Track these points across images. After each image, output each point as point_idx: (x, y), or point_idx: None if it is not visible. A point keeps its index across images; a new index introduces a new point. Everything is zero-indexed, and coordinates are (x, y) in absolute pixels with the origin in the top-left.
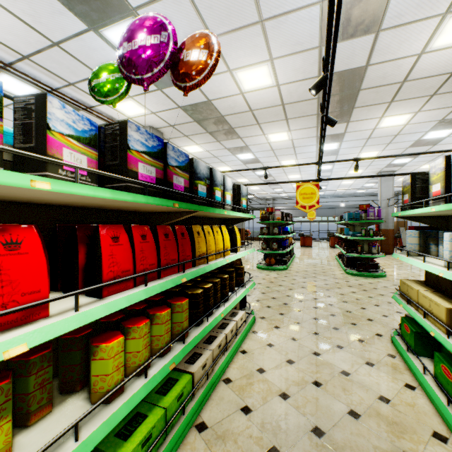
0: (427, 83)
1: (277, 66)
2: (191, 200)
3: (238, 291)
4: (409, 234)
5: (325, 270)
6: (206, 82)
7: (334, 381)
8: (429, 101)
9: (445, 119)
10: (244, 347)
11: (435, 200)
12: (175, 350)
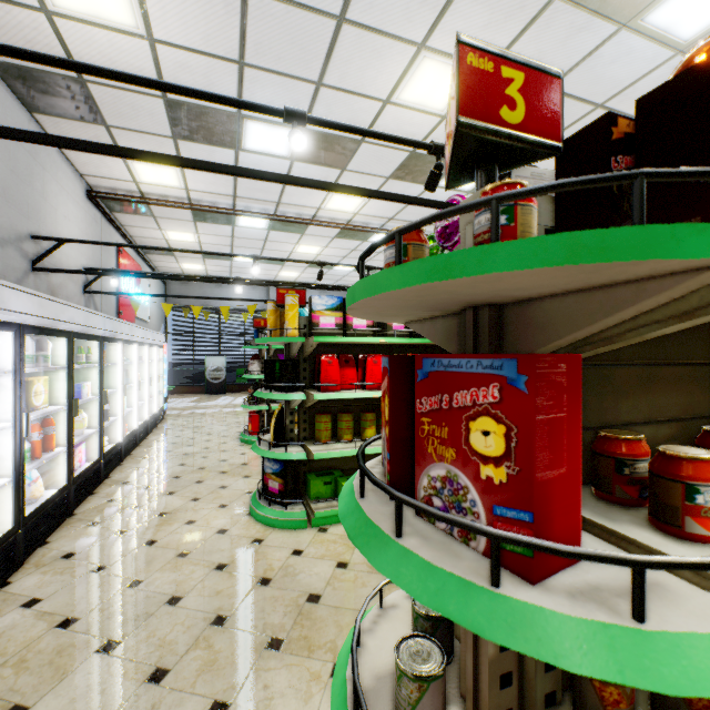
0: None
1: None
2: None
3: None
4: None
5: None
6: None
7: None
8: None
9: None
10: None
11: None
12: None
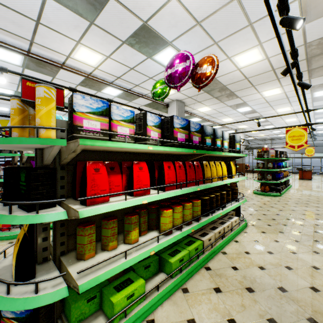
0: None
1: (266, 46)
2: (202, 148)
3: (233, 203)
4: None
5: (319, 199)
6: None
7: (303, 270)
8: None
9: None
10: (237, 239)
11: None
12: (194, 224)
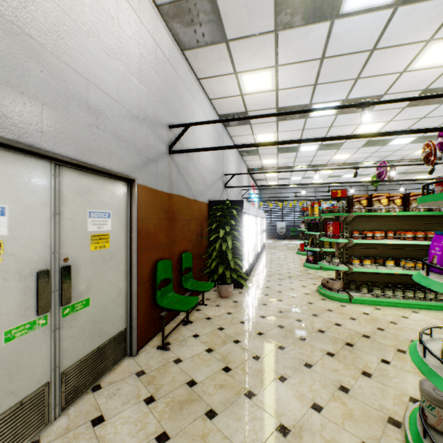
0: None
1: None
2: None
3: None
4: None
5: None
6: None
7: None
8: None
9: None
10: None
11: None
12: None
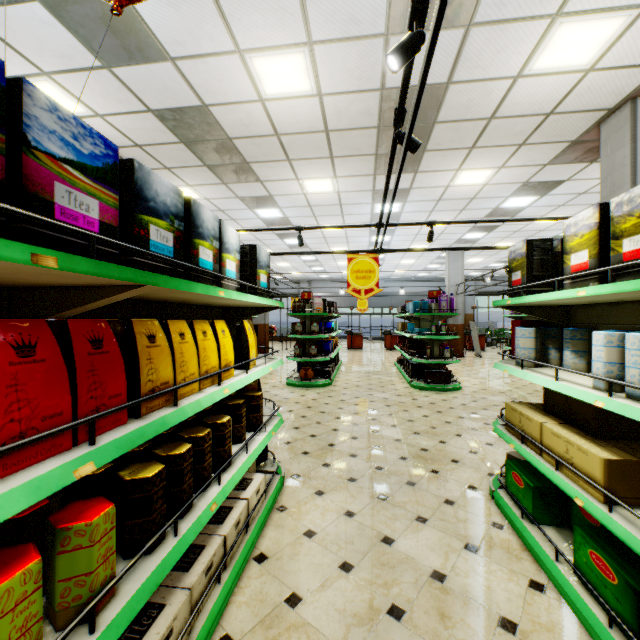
0: (518, 126)
1: (320, 57)
2: (129, 260)
3: (251, 441)
4: (521, 334)
5: (383, 383)
6: (198, 68)
7: (424, 600)
8: (516, 153)
9: (529, 182)
10: (263, 545)
11: (577, 279)
12: None
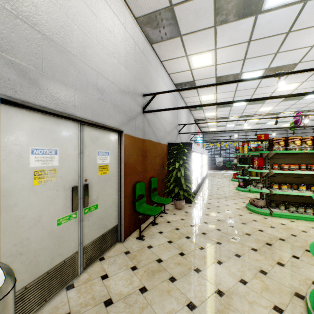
0: None
1: None
2: None
3: None
4: None
5: None
6: None
7: None
8: None
9: None
10: None
11: None
12: None
